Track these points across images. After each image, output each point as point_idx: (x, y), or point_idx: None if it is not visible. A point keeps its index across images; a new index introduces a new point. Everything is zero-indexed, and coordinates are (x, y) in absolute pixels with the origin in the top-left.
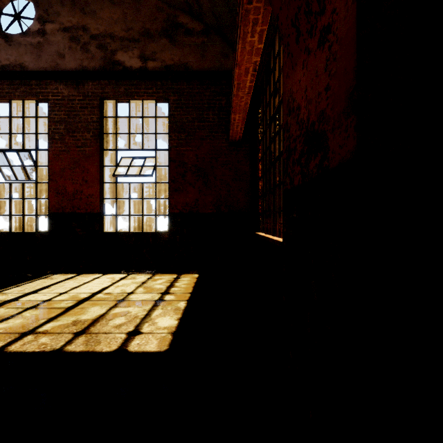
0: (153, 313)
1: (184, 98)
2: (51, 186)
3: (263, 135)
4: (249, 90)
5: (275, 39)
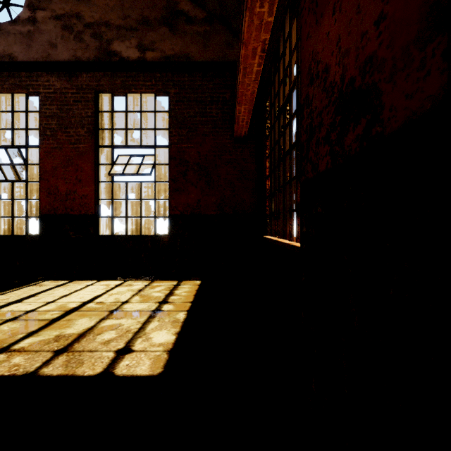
0: (148, 326)
1: (185, 91)
2: (42, 186)
3: (271, 129)
4: (256, 76)
5: (284, 21)
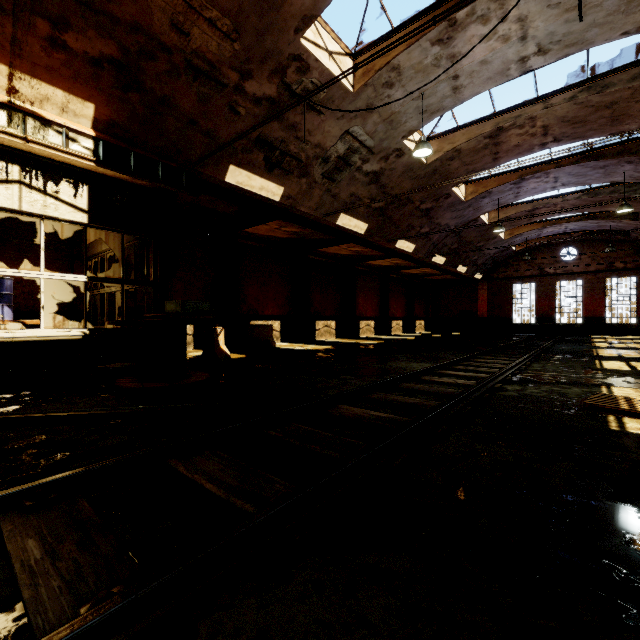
0: None
1: None
2: (583, 308)
3: None
4: None
5: None
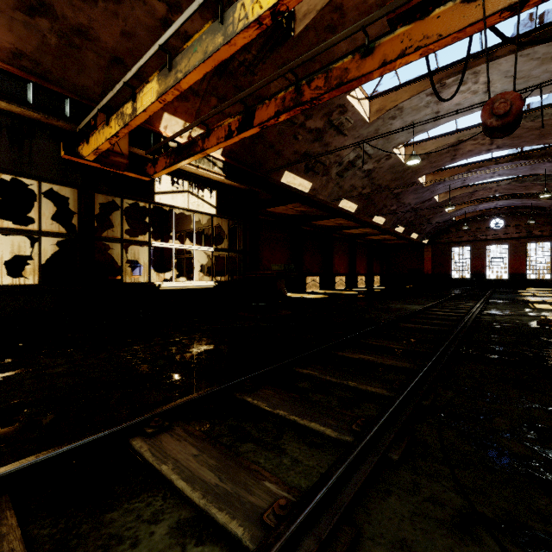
0: None
1: None
2: (509, 267)
3: None
4: None
5: None
